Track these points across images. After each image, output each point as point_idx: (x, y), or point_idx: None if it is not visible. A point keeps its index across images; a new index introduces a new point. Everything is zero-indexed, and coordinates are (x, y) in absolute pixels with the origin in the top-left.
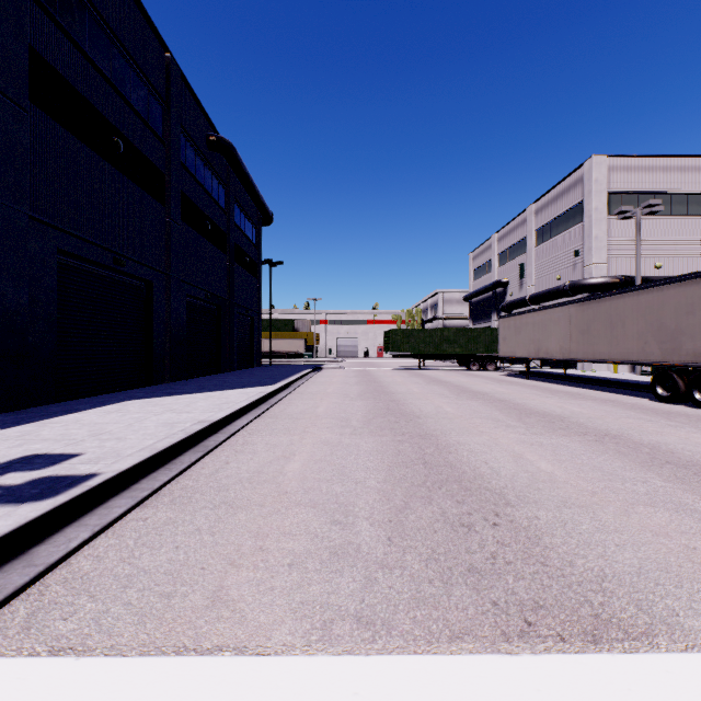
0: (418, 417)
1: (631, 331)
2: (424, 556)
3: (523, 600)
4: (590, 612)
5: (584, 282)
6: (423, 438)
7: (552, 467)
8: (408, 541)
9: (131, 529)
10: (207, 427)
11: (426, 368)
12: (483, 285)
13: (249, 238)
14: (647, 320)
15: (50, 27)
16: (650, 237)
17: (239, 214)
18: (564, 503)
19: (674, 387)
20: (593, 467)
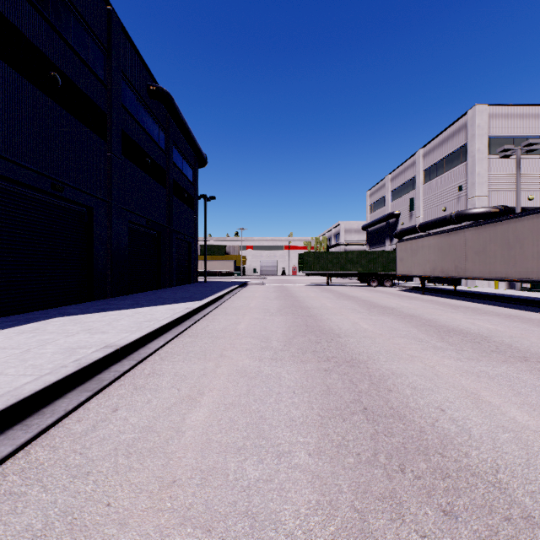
0: (339, 336)
1: (530, 251)
2: None
3: None
4: None
5: (468, 211)
6: (351, 366)
7: (532, 418)
8: None
9: None
10: (111, 354)
11: (333, 284)
12: (378, 217)
13: (186, 176)
14: None
15: None
16: (523, 173)
17: (178, 155)
18: None
19: None
20: None
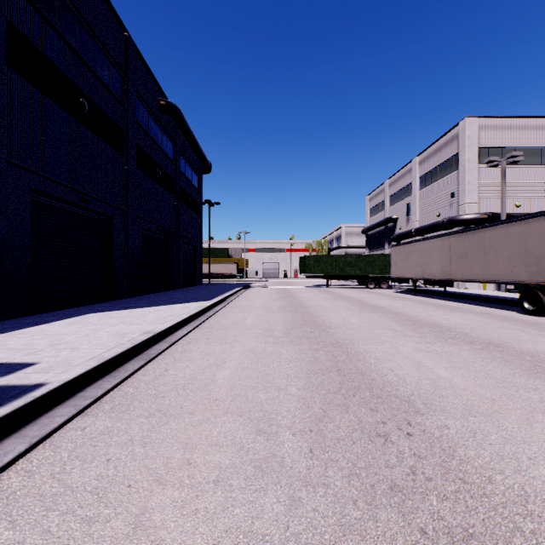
0: (330, 328)
1: (502, 256)
2: (346, 472)
3: (451, 527)
4: (524, 544)
5: (459, 217)
6: (335, 347)
7: (450, 374)
8: (328, 453)
9: (69, 439)
10: (151, 337)
11: (333, 286)
12: (377, 221)
13: (192, 183)
14: (516, 247)
15: (25, 5)
16: (511, 182)
17: (184, 164)
18: (469, 411)
19: (538, 302)
20: (486, 374)
